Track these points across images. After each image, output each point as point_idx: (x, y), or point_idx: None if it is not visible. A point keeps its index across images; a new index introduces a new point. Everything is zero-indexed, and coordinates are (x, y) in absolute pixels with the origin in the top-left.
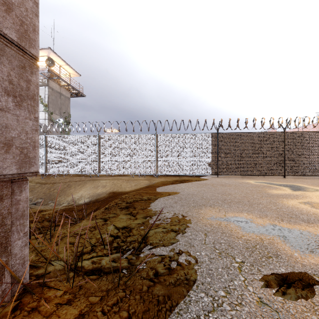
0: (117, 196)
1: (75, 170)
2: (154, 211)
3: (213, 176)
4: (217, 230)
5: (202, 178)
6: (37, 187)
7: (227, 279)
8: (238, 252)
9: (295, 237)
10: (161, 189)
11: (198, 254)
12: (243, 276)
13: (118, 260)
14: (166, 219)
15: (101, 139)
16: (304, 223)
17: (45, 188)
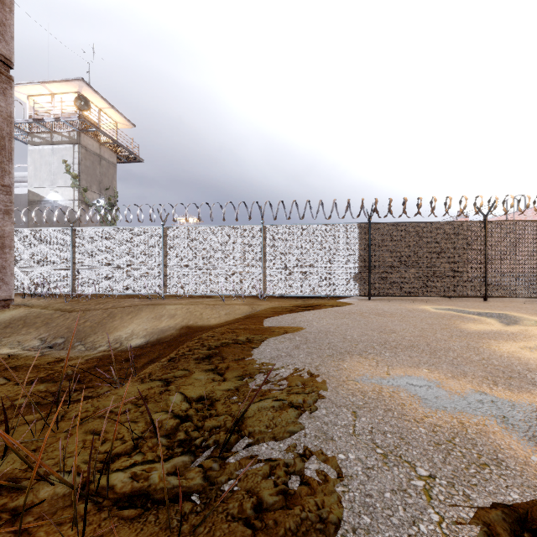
0: (195, 334)
1: (123, 288)
2: (258, 365)
3: (361, 298)
4: (375, 404)
5: (342, 302)
6: (56, 317)
7: (403, 520)
8: (420, 453)
9: (526, 420)
10: (271, 322)
11: (341, 459)
12: (437, 512)
13: (184, 472)
14: (280, 381)
15: (169, 235)
16: (536, 390)
17: (70, 319)
